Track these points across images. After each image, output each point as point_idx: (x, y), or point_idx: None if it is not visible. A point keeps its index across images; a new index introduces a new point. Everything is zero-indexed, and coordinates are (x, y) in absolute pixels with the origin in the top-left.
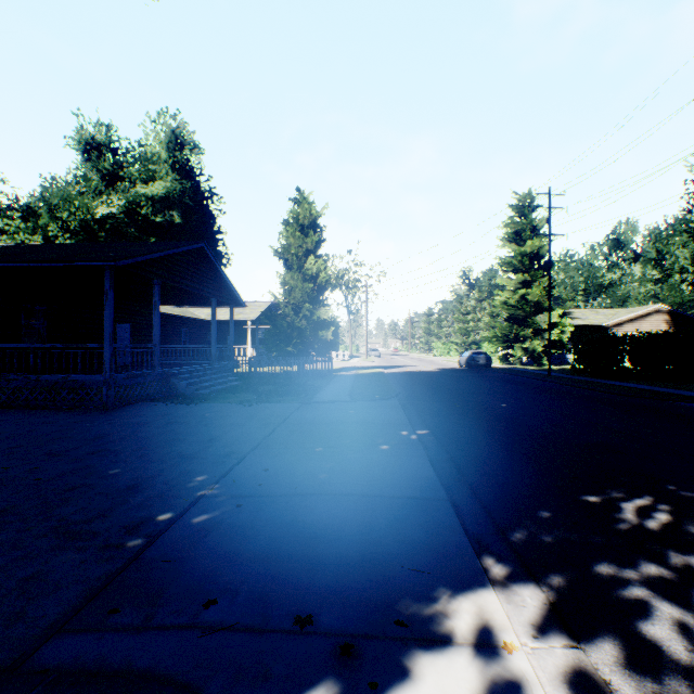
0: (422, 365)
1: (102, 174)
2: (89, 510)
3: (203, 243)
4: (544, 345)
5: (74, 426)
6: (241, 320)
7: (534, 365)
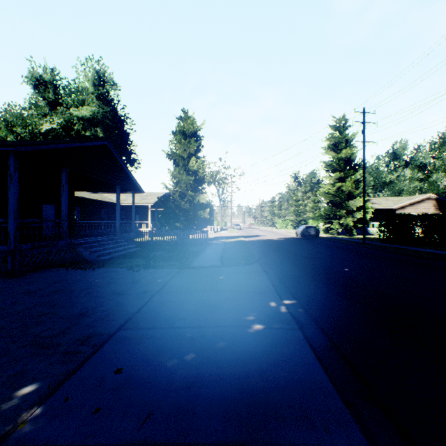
0: (270, 235)
1: (47, 101)
2: None
3: (106, 141)
4: (354, 221)
5: None
6: (144, 204)
7: (346, 235)
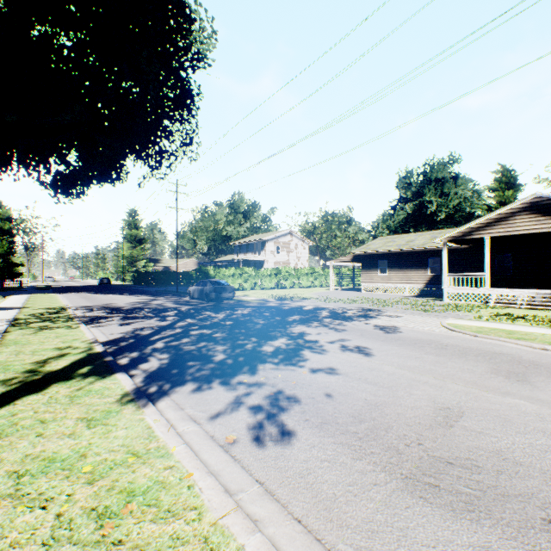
0: (78, 284)
1: None
2: None
3: None
4: None
5: None
6: None
7: None
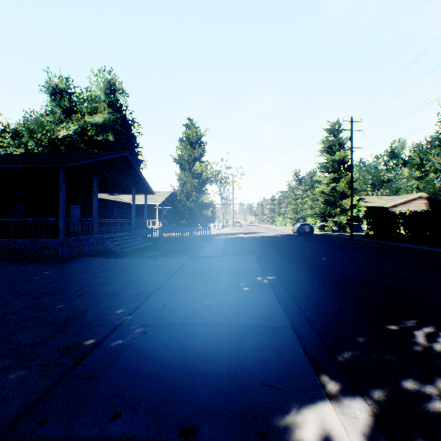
0: (268, 232)
1: (63, 109)
2: (38, 336)
3: (126, 152)
4: (347, 219)
5: (38, 273)
6: (152, 203)
7: (340, 232)
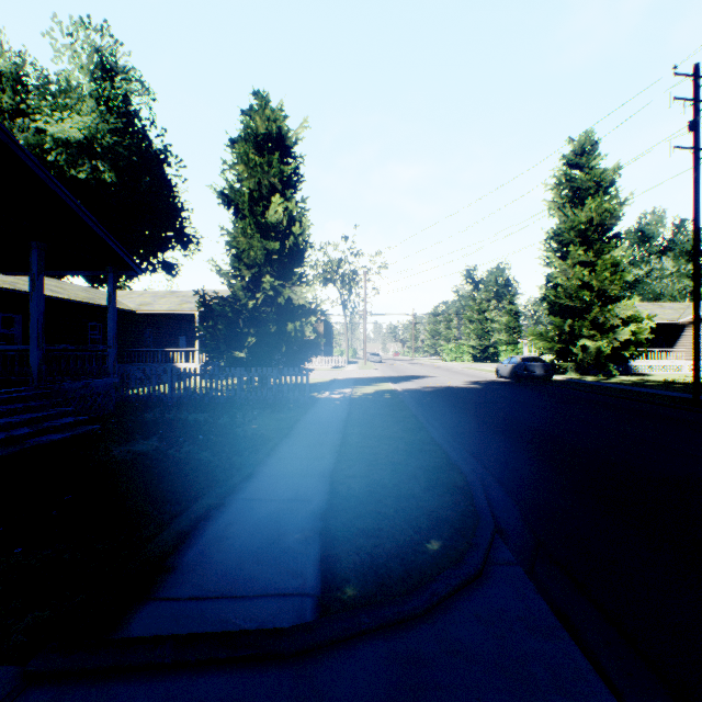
0: (444, 376)
1: None
2: None
3: None
4: (611, 348)
5: None
6: (184, 311)
7: (596, 376)
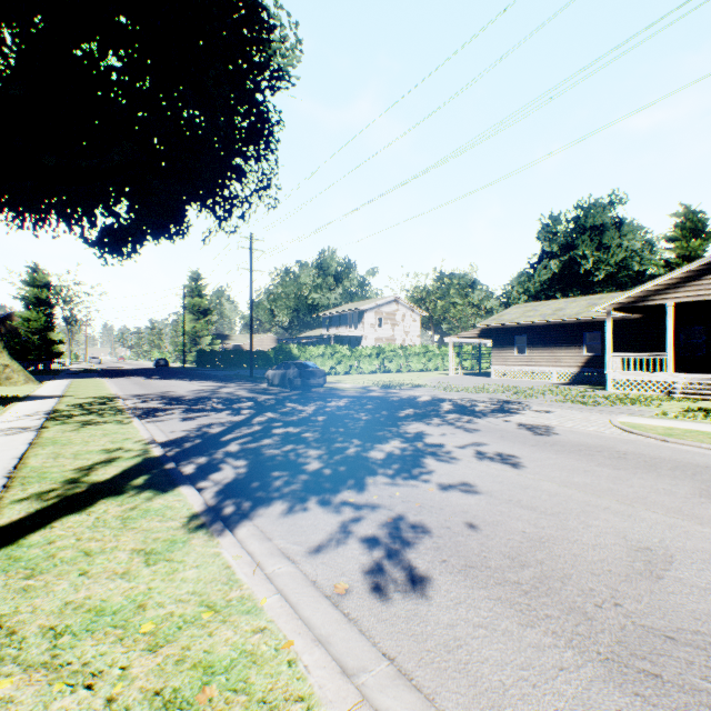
0: (129, 367)
1: None
2: None
3: None
4: None
5: None
6: None
7: None
